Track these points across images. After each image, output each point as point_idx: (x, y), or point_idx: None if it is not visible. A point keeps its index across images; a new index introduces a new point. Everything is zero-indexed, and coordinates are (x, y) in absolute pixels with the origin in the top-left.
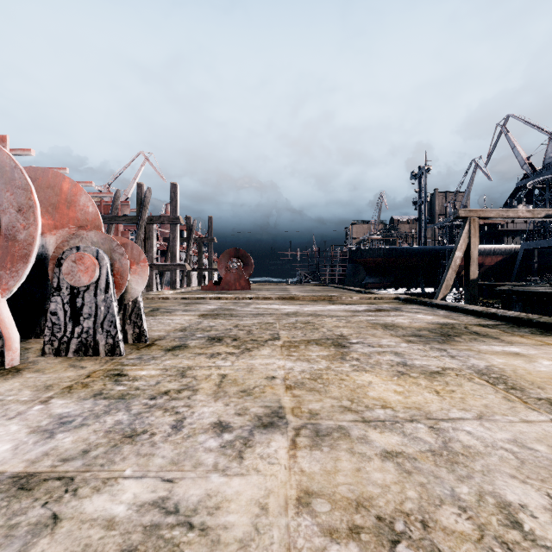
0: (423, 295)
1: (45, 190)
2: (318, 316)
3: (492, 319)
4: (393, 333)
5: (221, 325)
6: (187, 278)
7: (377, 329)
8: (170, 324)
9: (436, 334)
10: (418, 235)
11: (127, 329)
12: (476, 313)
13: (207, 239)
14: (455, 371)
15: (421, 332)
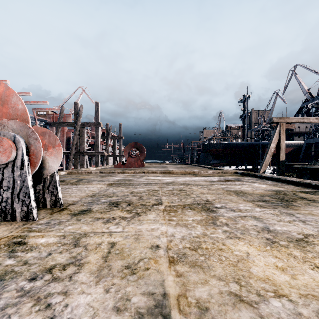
0: (246, 170)
1: None
2: (188, 185)
3: (308, 187)
4: (245, 198)
5: (121, 192)
6: (106, 160)
7: (231, 195)
8: (85, 191)
9: (276, 199)
10: (243, 135)
11: (46, 197)
12: (294, 183)
13: (118, 137)
14: (317, 238)
15: (264, 198)
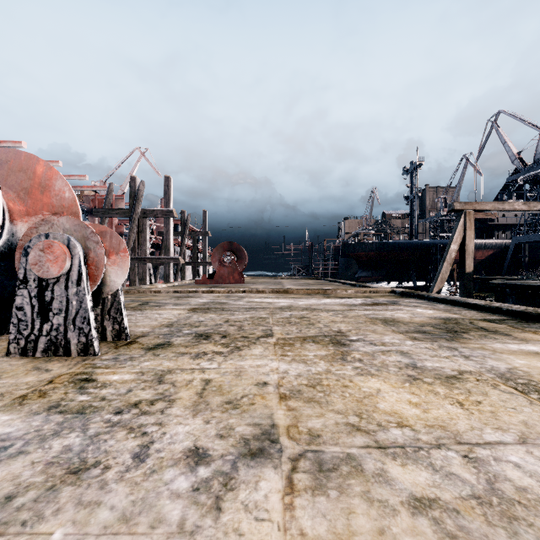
0: (415, 288)
1: (16, 173)
2: (313, 311)
3: (497, 313)
4: (395, 329)
5: (211, 320)
6: (181, 271)
7: (377, 324)
8: (157, 319)
9: (442, 330)
10: (410, 229)
11: (105, 325)
12: (478, 307)
13: (201, 233)
14: (474, 375)
15: (424, 328)
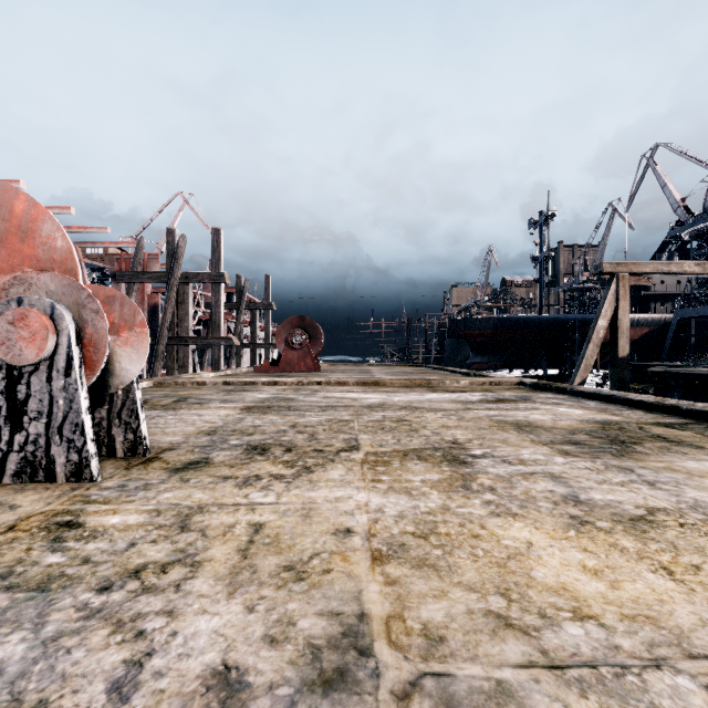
0: (546, 378)
1: None
2: (415, 410)
3: (673, 415)
4: (535, 438)
5: (271, 424)
6: (237, 356)
7: (507, 430)
8: (195, 423)
9: (602, 439)
10: (539, 300)
11: (114, 433)
12: (645, 405)
13: (263, 304)
14: (673, 515)
15: (577, 436)
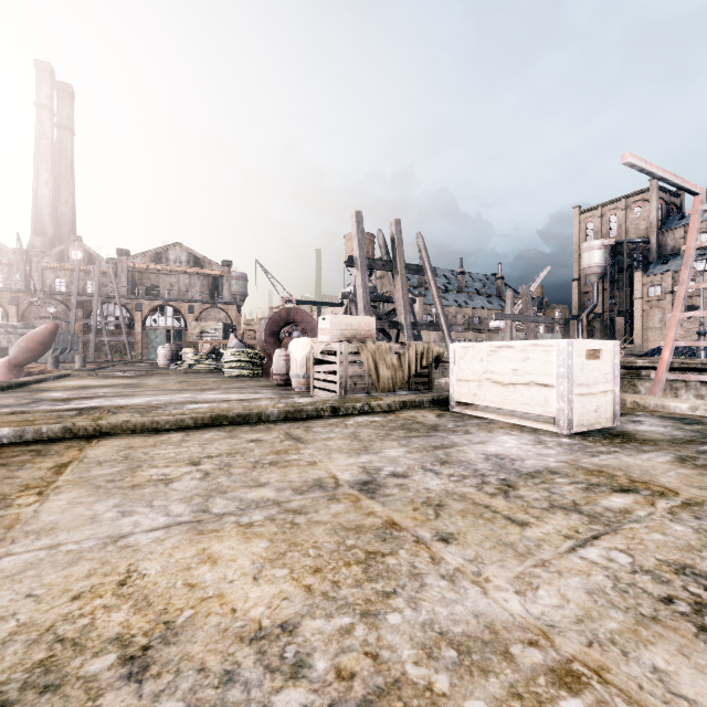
0: None
1: None
2: None
3: None
4: None
5: None
6: None
7: None
8: None
9: None
10: None
11: None
12: None
13: None
14: None
15: None
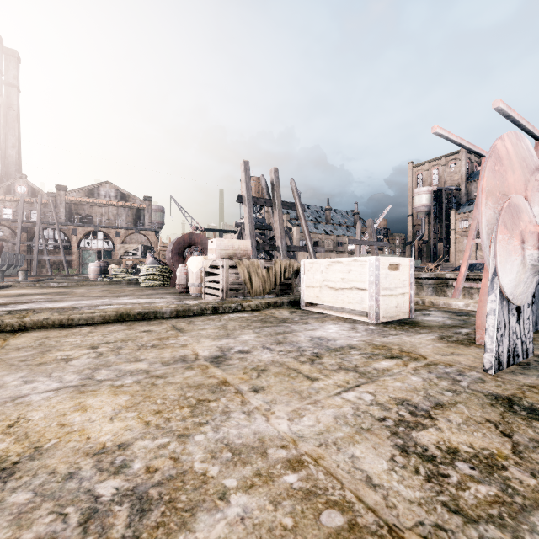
0: None
1: None
2: None
3: None
4: None
5: None
6: None
7: None
8: None
9: None
10: None
11: None
12: None
13: None
14: None
15: None
